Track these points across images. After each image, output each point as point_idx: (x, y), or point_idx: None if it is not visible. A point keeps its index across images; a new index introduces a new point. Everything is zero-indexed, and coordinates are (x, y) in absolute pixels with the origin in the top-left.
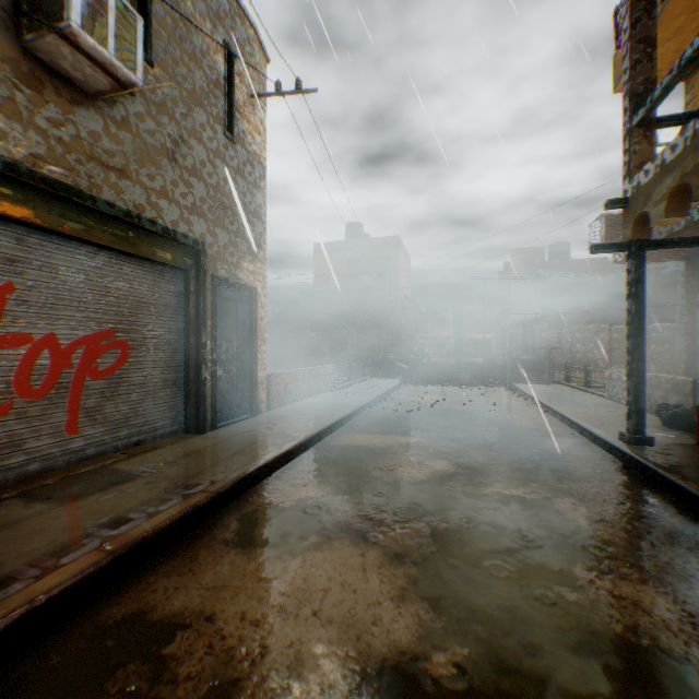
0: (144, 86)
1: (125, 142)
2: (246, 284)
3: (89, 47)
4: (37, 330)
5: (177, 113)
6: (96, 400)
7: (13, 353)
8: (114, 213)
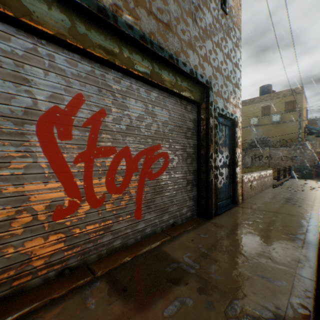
0: None
1: (168, 4)
2: (232, 113)
3: None
4: (118, 144)
5: None
6: (150, 194)
7: (104, 160)
8: (162, 55)
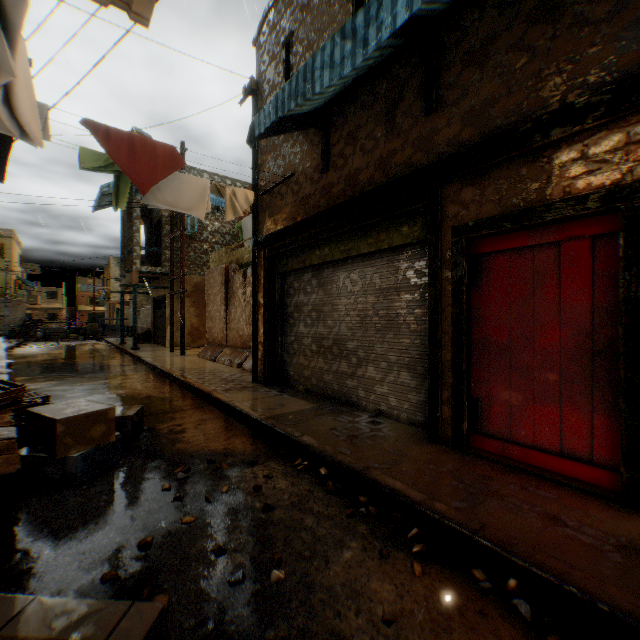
0: None
1: None
2: None
3: None
4: None
5: None
6: None
7: None
8: None
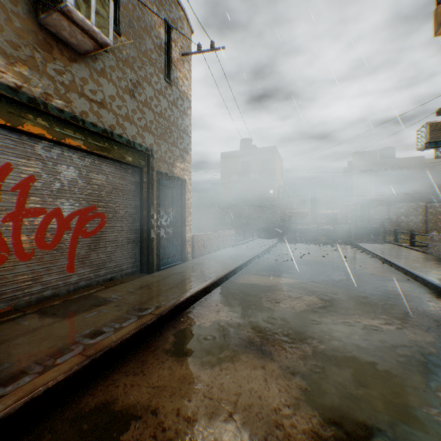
0: (115, 49)
1: (102, 85)
2: (178, 177)
3: (78, 20)
4: (49, 206)
5: (135, 66)
6: (85, 251)
7: (34, 220)
8: (95, 130)
